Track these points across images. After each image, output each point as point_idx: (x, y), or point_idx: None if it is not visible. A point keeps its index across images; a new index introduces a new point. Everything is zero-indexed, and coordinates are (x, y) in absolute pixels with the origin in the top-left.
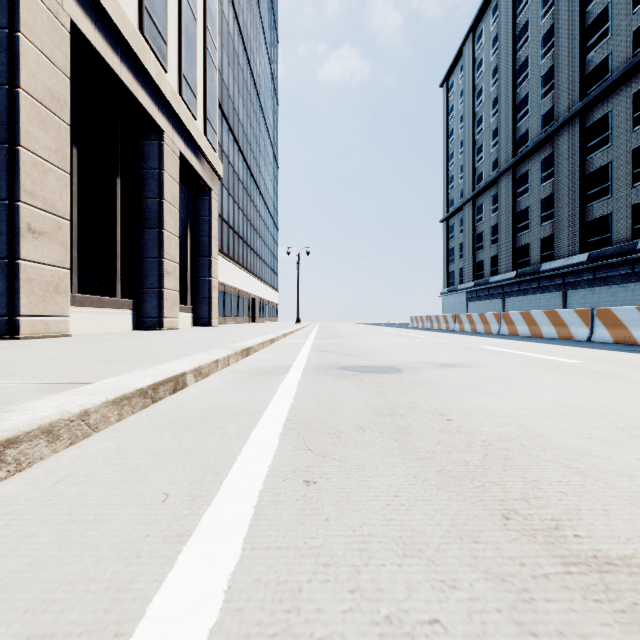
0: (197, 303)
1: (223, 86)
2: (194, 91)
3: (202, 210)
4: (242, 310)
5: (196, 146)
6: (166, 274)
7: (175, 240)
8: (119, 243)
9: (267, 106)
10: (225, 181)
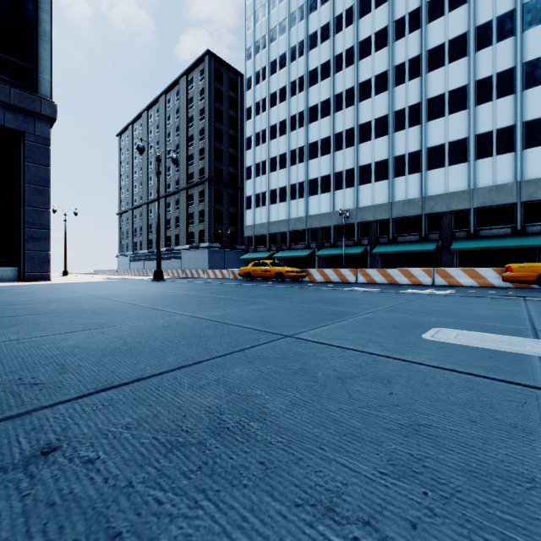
0: None
1: None
2: None
3: None
4: None
5: None
6: None
7: None
8: None
9: None
10: None
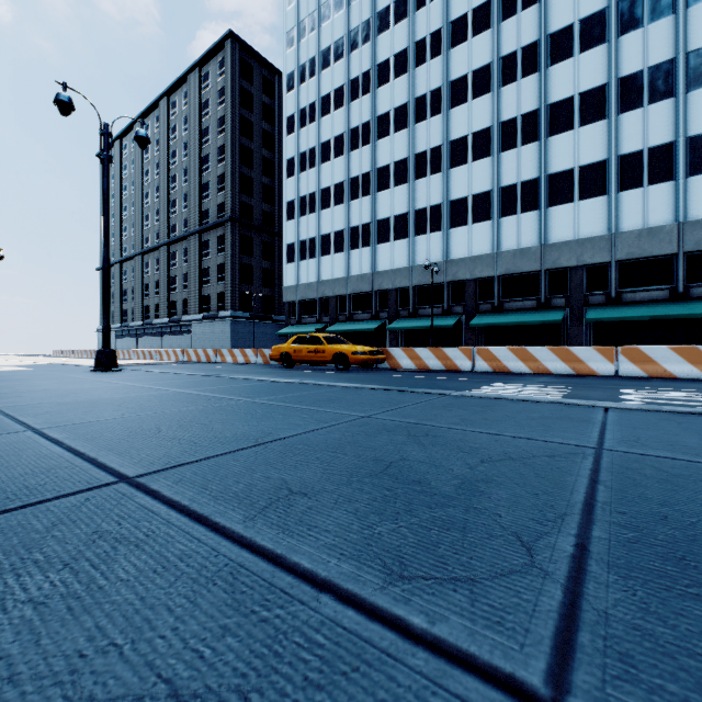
0: None
1: None
2: None
3: None
4: None
5: None
6: None
7: None
8: None
9: None
10: None
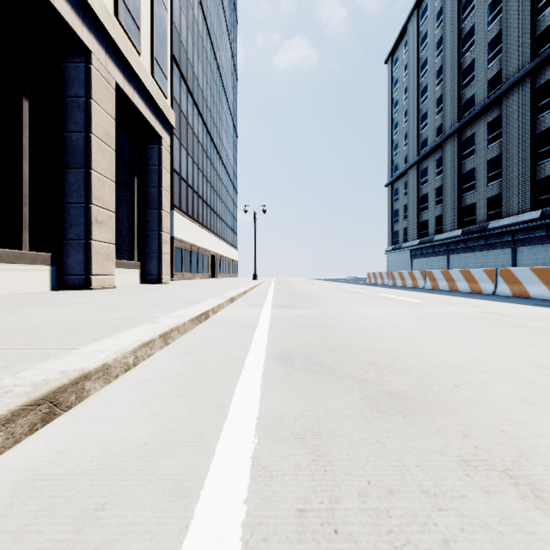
0: (146, 258)
1: (181, 47)
2: (137, 21)
3: (151, 159)
4: (202, 266)
5: (140, 84)
6: (95, 223)
7: (110, 184)
8: (27, 182)
9: (227, 79)
10: (184, 141)
